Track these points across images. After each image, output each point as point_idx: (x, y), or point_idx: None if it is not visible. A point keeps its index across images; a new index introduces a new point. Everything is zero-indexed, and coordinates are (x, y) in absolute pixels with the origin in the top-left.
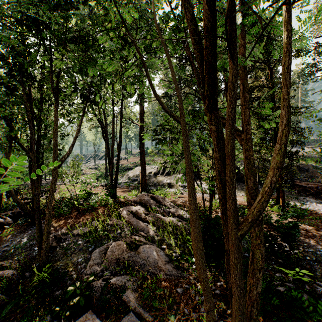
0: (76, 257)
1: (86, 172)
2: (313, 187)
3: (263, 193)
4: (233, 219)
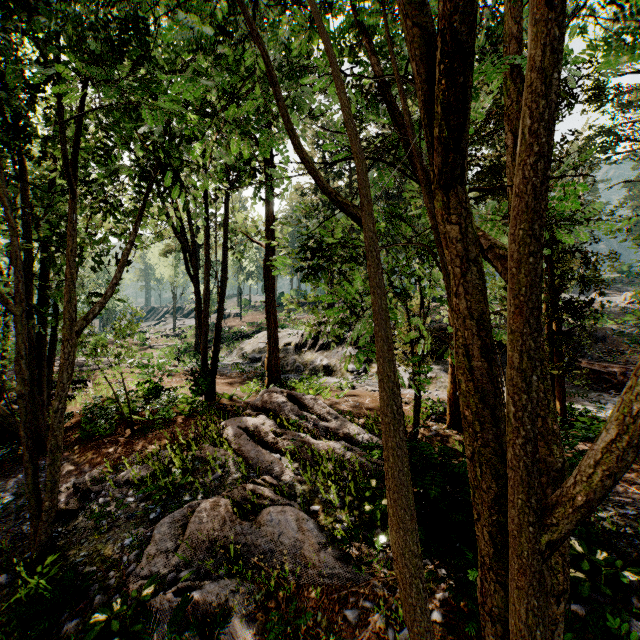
0: (119, 535)
1: (157, 343)
2: (616, 373)
3: (616, 420)
4: (519, 492)
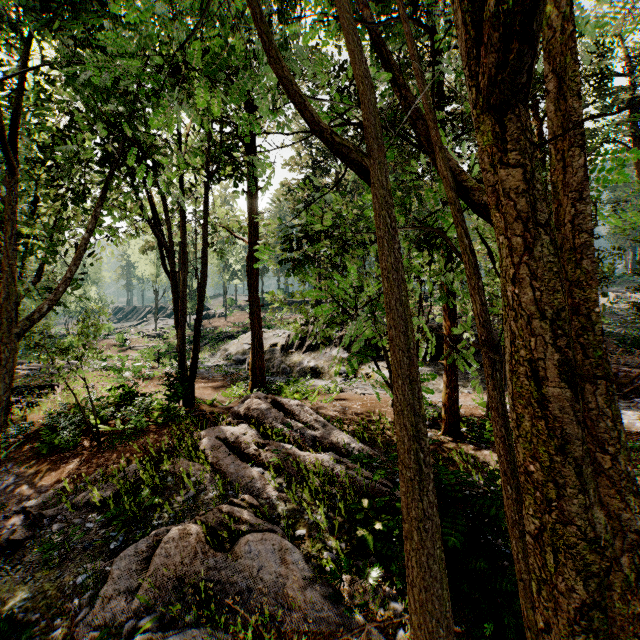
0: (72, 570)
1: (137, 344)
2: None
3: None
4: None
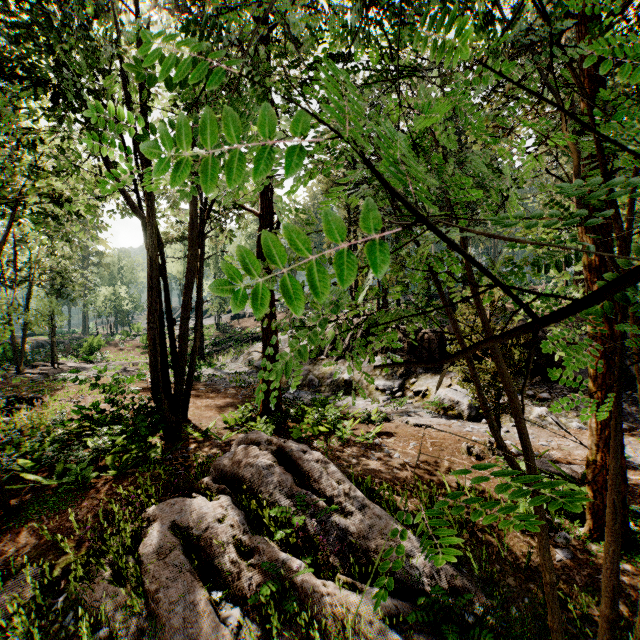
0: None
1: None
2: None
3: None
4: None
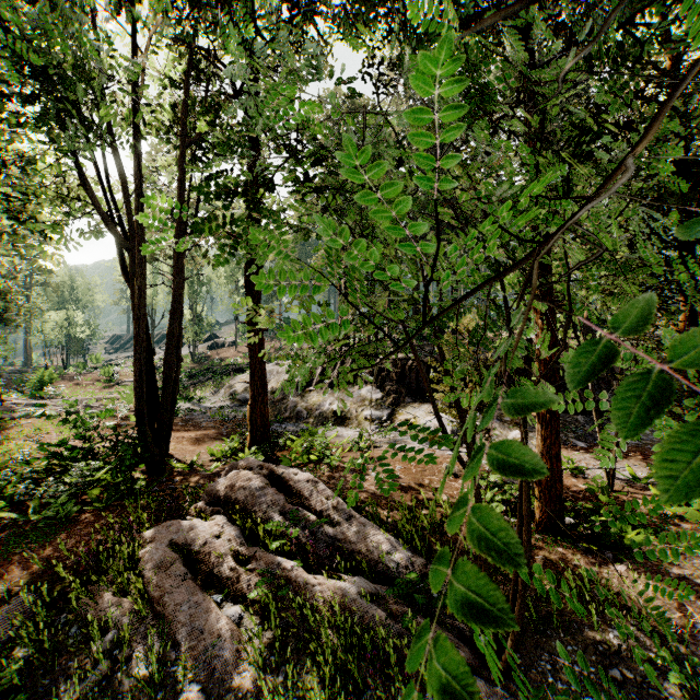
0: None
1: (127, 378)
2: None
3: None
4: None
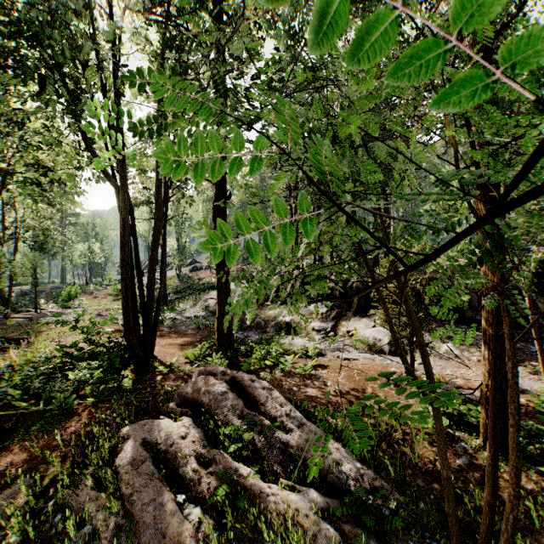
0: None
1: None
2: None
3: None
4: None
